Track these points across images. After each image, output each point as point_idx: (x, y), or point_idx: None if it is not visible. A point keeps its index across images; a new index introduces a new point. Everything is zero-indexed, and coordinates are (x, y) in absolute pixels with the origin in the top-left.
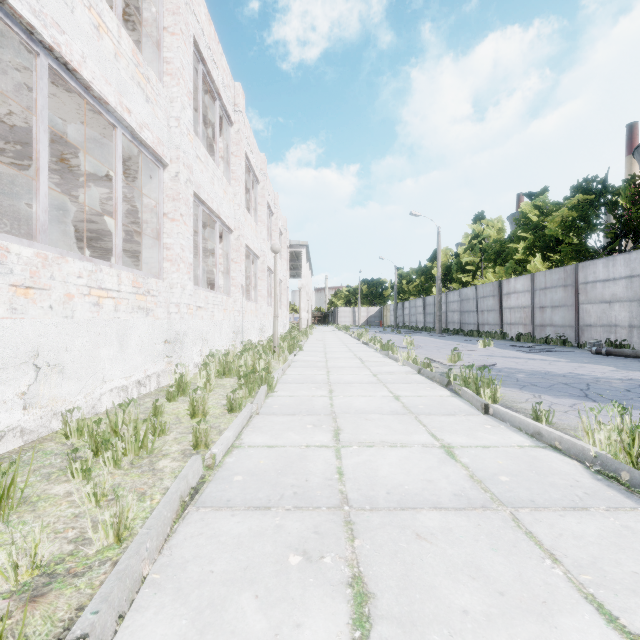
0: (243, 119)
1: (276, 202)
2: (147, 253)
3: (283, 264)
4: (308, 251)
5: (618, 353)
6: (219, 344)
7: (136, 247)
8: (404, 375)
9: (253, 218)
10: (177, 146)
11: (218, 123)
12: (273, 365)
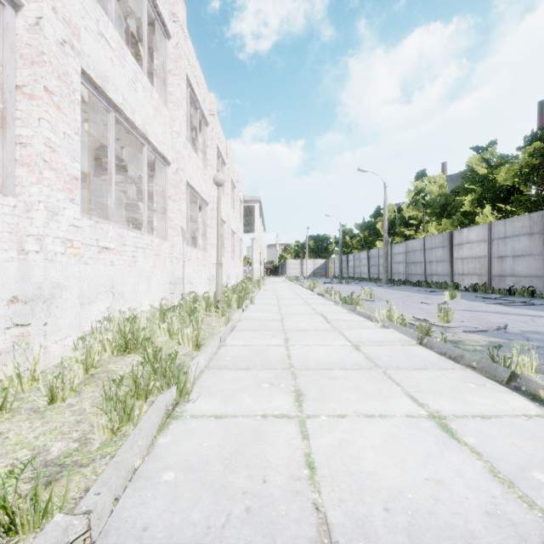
0: (184, 35)
1: (228, 152)
2: None
3: (236, 216)
4: (261, 206)
5: None
6: (146, 298)
7: None
8: (400, 347)
9: (202, 162)
10: None
11: (147, 22)
12: (213, 326)
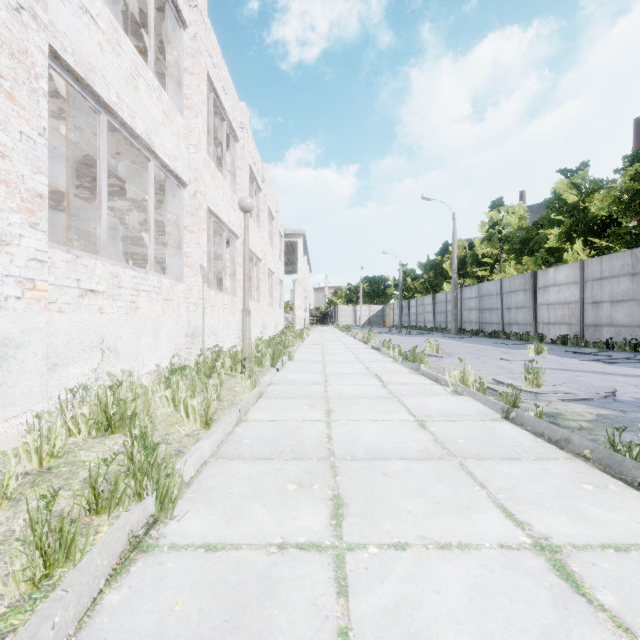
0: (204, 24)
1: (264, 176)
2: None
3: (275, 254)
4: (305, 242)
5: None
6: (152, 355)
7: (74, 222)
8: (480, 424)
9: (230, 186)
10: None
11: (153, 3)
12: (235, 392)
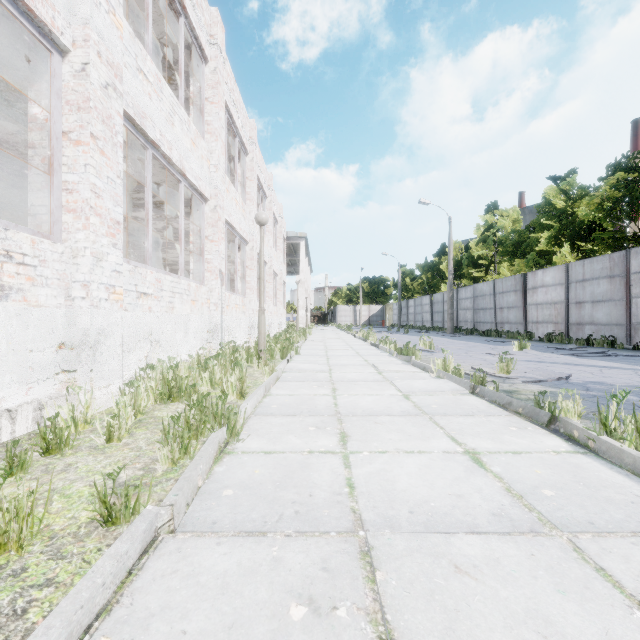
0: (222, 58)
1: (270, 183)
2: (34, 198)
3: (279, 256)
4: (307, 244)
5: None
6: (183, 347)
7: None
8: (451, 396)
9: (241, 196)
10: (84, 19)
11: (183, 48)
12: (256, 377)
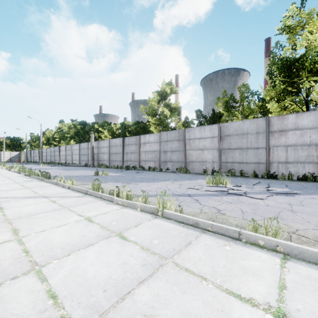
0: None
1: None
2: None
3: None
4: None
5: (68, 165)
6: None
7: None
8: (2, 170)
9: None
10: None
11: None
12: None
